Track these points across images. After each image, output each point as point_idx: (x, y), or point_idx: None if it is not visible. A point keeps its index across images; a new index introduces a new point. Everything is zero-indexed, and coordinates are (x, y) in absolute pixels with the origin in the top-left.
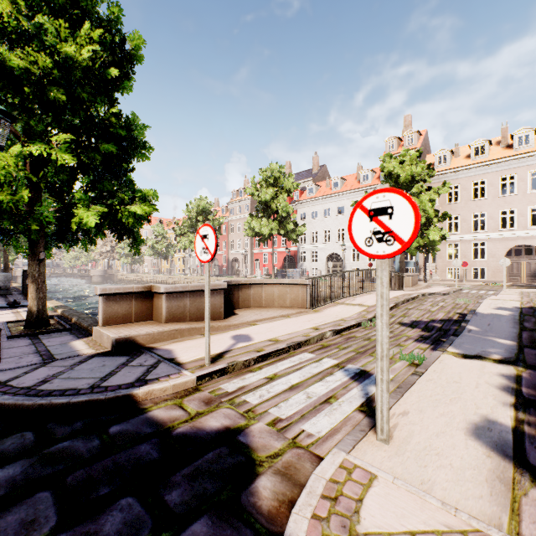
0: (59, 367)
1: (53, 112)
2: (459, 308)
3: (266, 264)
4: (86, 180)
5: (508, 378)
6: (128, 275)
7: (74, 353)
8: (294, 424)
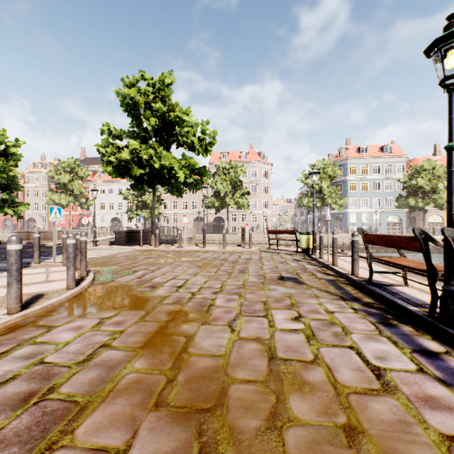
0: None
1: None
2: None
3: (64, 223)
4: None
5: None
6: None
7: None
8: None
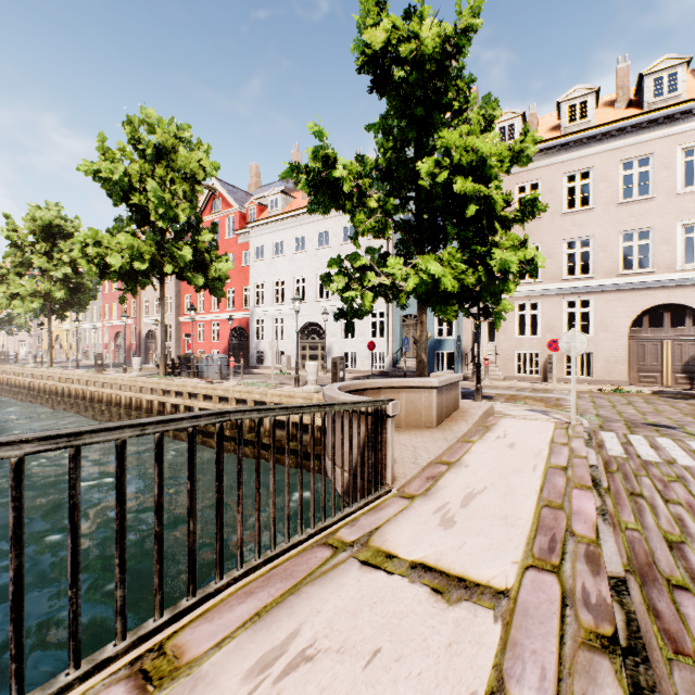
0: None
1: None
2: None
3: (202, 343)
4: None
5: None
6: None
7: None
8: None
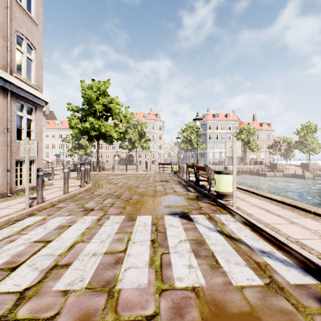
0: None
1: None
2: None
3: None
4: None
5: None
6: None
7: None
8: None
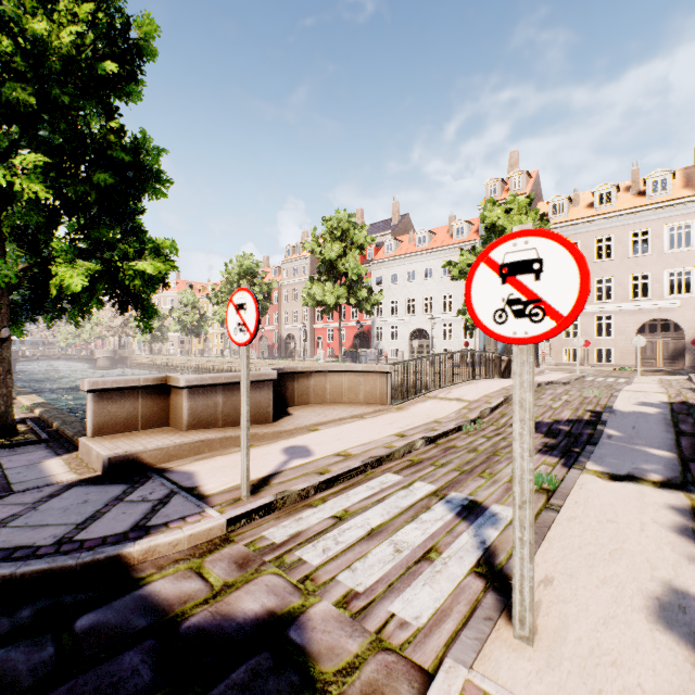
0: (14, 505)
1: (18, 123)
2: (589, 404)
3: (331, 342)
4: (75, 225)
5: (683, 513)
6: (146, 358)
7: (44, 481)
8: (377, 602)
